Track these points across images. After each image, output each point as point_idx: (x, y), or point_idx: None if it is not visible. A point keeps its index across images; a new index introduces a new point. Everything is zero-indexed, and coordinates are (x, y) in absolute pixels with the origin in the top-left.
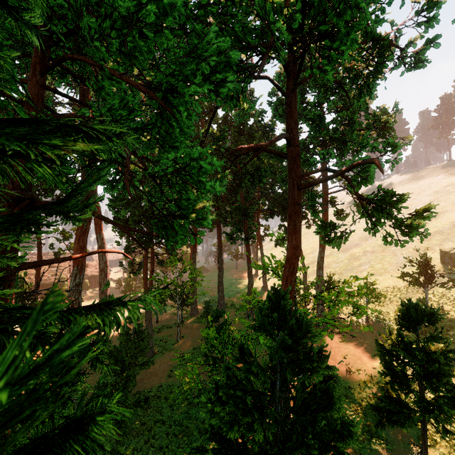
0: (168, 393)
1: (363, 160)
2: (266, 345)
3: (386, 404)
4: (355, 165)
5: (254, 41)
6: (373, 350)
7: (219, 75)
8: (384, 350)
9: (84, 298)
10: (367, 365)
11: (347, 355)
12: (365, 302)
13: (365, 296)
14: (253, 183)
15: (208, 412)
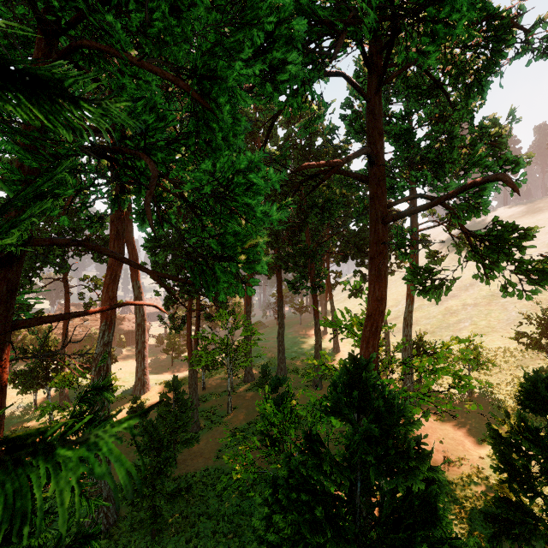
0: (216, 479)
1: (482, 177)
2: (342, 435)
3: (503, 510)
4: (469, 185)
5: (326, 13)
6: (479, 433)
7: (277, 51)
8: (499, 438)
9: (119, 358)
10: (472, 452)
11: (444, 439)
12: (466, 369)
13: (471, 364)
14: (321, 219)
15: (264, 518)
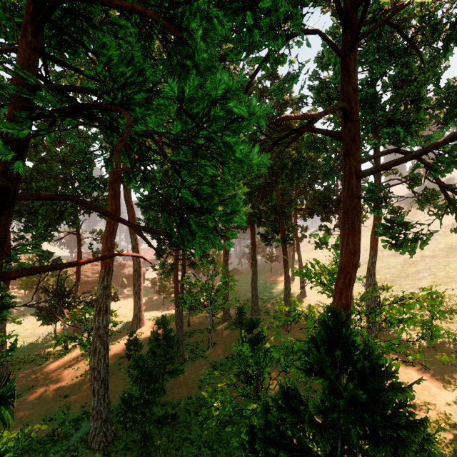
0: (198, 407)
1: None
2: (324, 396)
3: None
4: None
5: None
6: (444, 378)
7: None
8: None
9: (122, 297)
10: (438, 398)
11: (409, 383)
12: (426, 317)
13: (440, 315)
14: (291, 179)
15: None
